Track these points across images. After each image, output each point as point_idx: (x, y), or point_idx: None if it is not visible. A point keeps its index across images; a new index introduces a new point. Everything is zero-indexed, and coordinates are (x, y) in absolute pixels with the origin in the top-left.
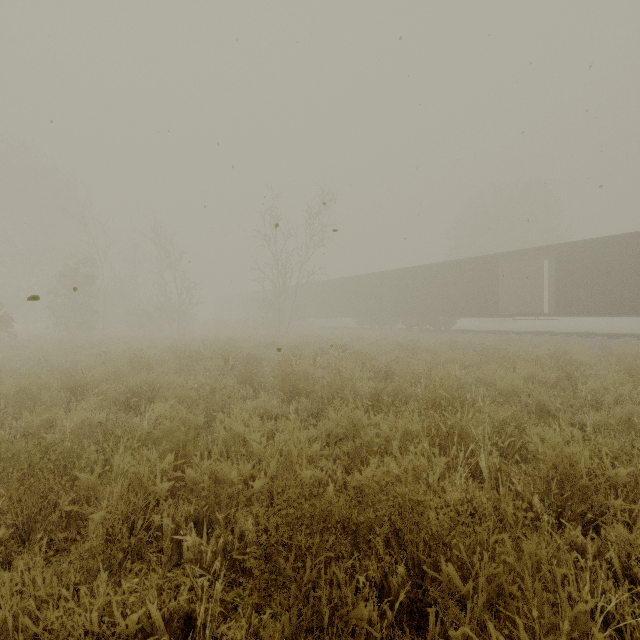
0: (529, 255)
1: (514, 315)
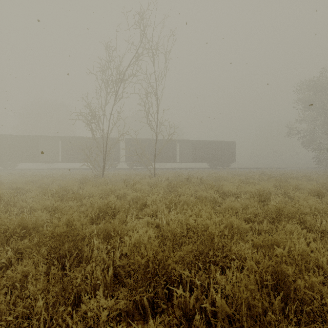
0: (53, 138)
1: (46, 162)
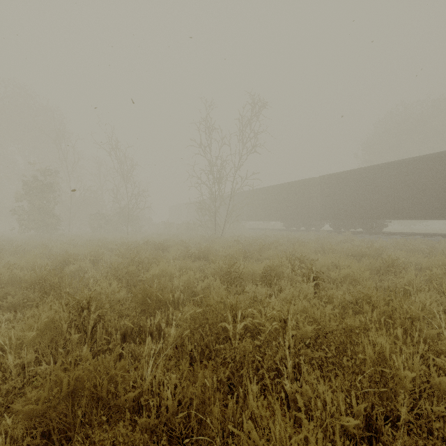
0: None
1: None
